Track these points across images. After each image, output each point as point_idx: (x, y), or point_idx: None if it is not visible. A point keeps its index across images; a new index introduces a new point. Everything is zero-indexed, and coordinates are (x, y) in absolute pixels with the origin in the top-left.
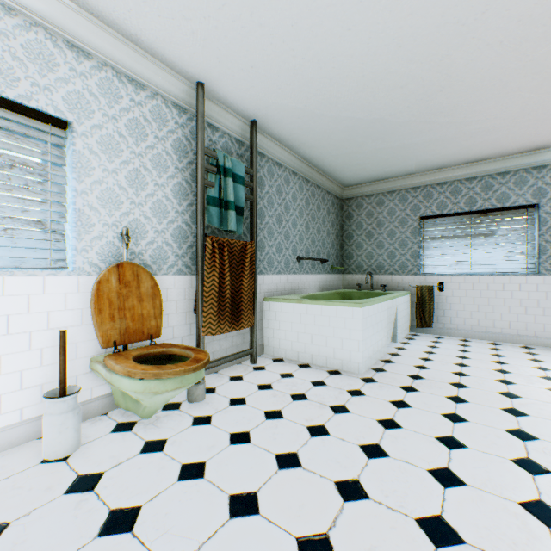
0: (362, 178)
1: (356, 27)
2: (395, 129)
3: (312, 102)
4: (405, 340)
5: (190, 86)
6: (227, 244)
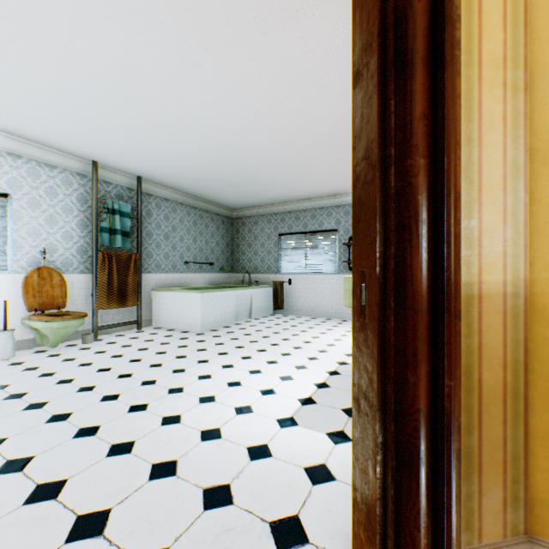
0: (241, 205)
1: (170, 149)
2: (234, 183)
3: (170, 171)
4: (260, 317)
5: (89, 163)
6: (116, 255)
